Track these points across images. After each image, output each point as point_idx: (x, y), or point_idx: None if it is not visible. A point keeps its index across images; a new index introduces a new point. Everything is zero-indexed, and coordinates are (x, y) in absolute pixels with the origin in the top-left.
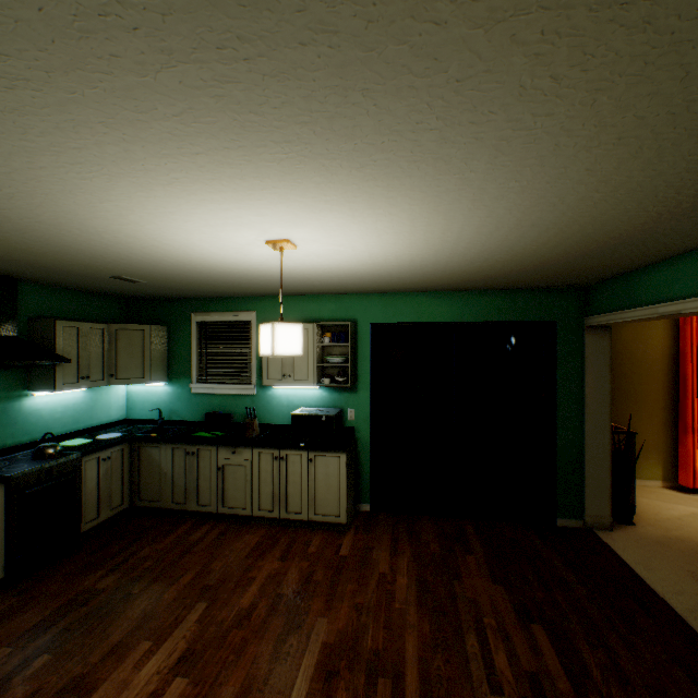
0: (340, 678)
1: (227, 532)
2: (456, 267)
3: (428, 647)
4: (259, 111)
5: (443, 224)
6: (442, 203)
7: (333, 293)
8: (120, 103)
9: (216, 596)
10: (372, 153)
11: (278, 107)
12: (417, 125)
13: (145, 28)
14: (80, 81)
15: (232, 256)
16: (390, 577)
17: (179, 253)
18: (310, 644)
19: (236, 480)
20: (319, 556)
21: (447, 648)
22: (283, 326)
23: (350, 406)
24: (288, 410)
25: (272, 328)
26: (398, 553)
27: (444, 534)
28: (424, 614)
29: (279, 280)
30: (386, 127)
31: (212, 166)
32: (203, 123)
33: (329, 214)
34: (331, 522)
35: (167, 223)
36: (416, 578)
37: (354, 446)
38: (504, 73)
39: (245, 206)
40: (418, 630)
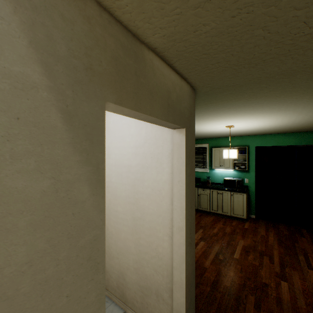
0: (250, 252)
1: (202, 215)
2: (295, 126)
3: (282, 254)
4: (241, 110)
5: (288, 118)
6: (287, 115)
7: (238, 136)
8: (214, 113)
9: (205, 228)
10: (266, 111)
11: (246, 110)
12: (279, 107)
13: (228, 107)
14: (210, 112)
15: (211, 130)
16: (266, 236)
17: (197, 130)
18: (238, 244)
19: (203, 199)
20: (236, 226)
21: (290, 256)
22: (231, 150)
23: (246, 177)
24: (220, 178)
25: (228, 151)
26: (268, 231)
27: (290, 230)
28: (280, 247)
29: (221, 134)
30: (271, 108)
31: (224, 117)
32: (228, 113)
33: (249, 120)
34: (239, 218)
35: (202, 125)
36: (276, 238)
37: (248, 193)
38: (301, 101)
39: (226, 121)
40: (278, 250)
